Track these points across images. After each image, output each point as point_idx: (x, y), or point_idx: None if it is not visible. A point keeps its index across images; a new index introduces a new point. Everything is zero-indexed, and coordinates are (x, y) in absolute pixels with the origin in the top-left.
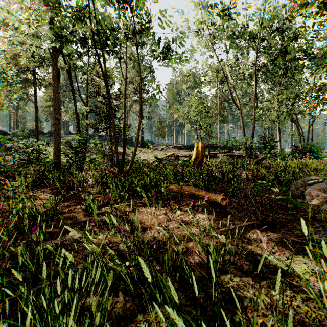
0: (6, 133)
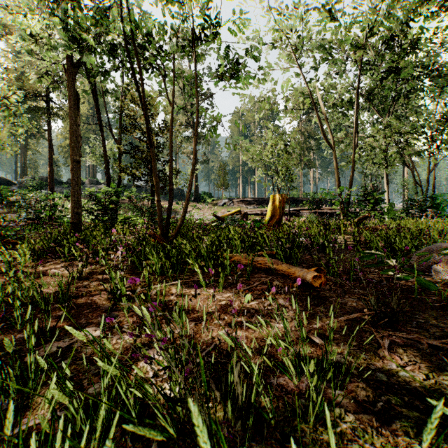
0: (11, 182)
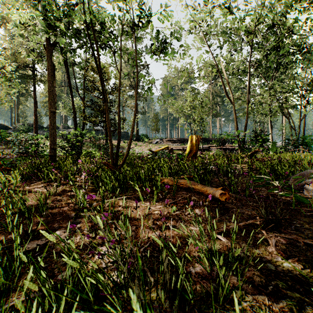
0: (8, 127)
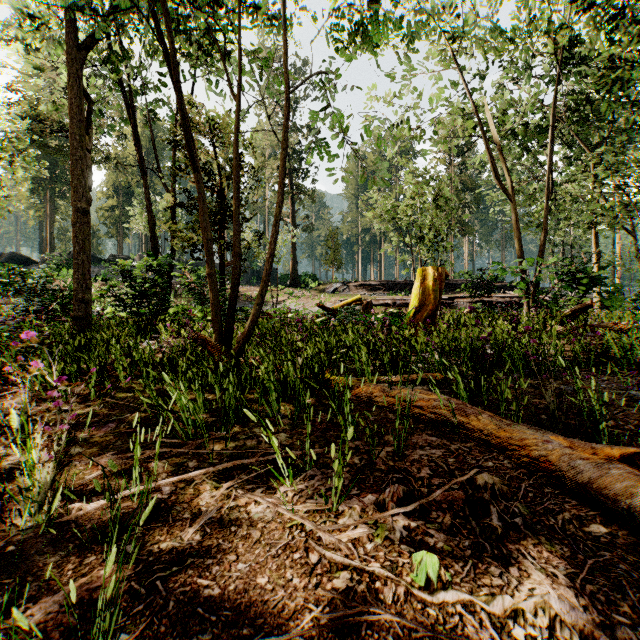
0: (30, 260)
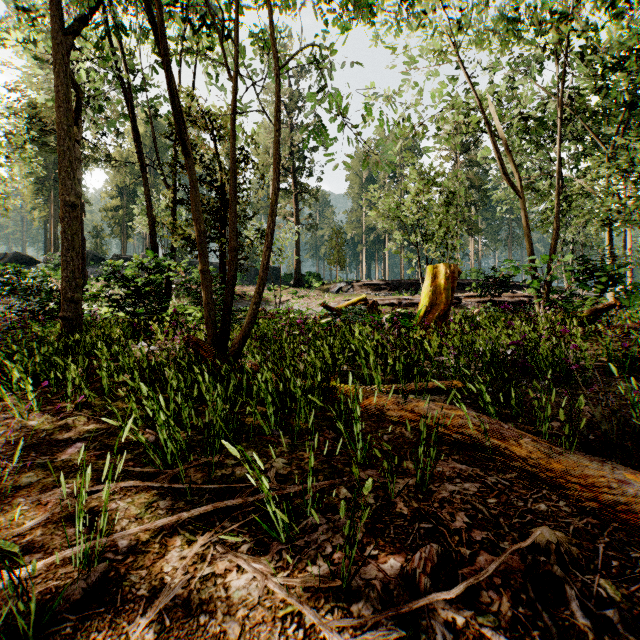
0: (34, 260)
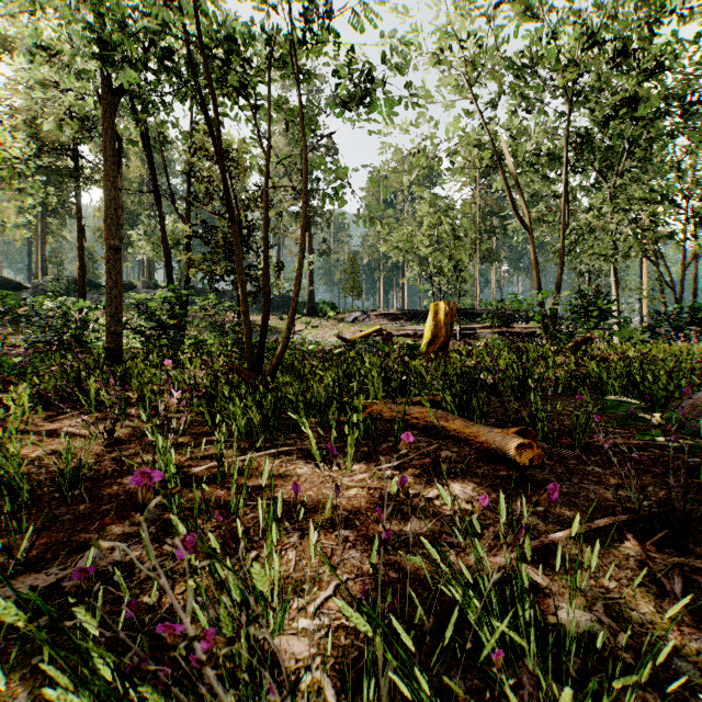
0: (21, 285)
